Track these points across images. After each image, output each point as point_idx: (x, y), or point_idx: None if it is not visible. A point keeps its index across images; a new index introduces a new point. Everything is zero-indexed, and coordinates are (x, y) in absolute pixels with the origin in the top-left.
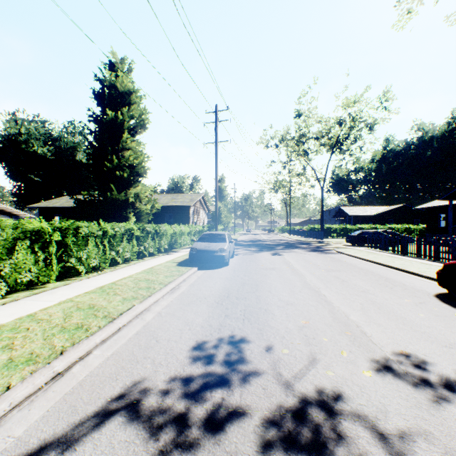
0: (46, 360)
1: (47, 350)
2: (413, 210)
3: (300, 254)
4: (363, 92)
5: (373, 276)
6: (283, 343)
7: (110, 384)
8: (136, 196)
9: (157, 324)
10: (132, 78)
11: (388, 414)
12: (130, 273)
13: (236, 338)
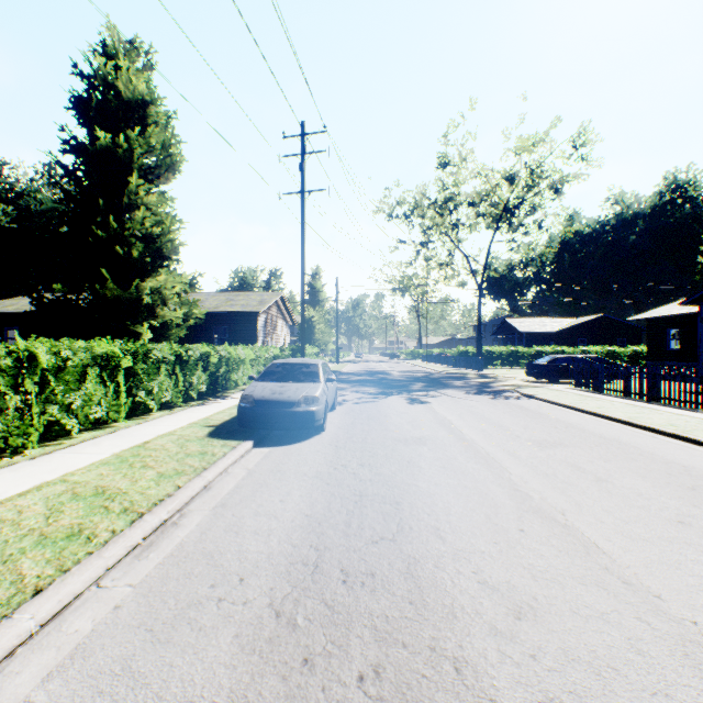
0: None
1: None
2: (616, 324)
3: (459, 399)
4: (550, 127)
5: (649, 459)
6: None
7: None
8: (157, 293)
9: None
10: (150, 79)
11: None
12: (71, 467)
13: None
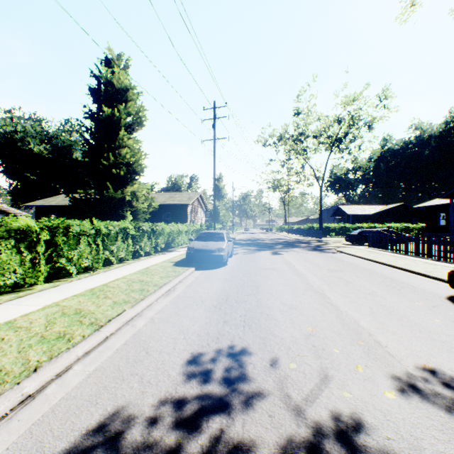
0: (16, 379)
1: (19, 366)
2: (412, 209)
3: (300, 253)
4: (362, 90)
5: (378, 276)
6: (290, 356)
7: (88, 410)
8: (133, 194)
9: (149, 332)
10: (129, 75)
11: (424, 452)
12: (123, 274)
13: (237, 349)
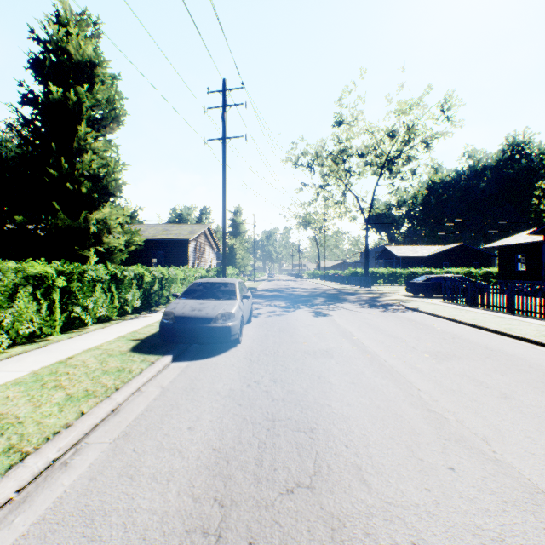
0: None
1: None
2: (472, 251)
3: (355, 312)
4: (423, 94)
5: (541, 371)
6: None
7: None
8: (103, 223)
9: None
10: (98, 46)
11: None
12: None
13: None
